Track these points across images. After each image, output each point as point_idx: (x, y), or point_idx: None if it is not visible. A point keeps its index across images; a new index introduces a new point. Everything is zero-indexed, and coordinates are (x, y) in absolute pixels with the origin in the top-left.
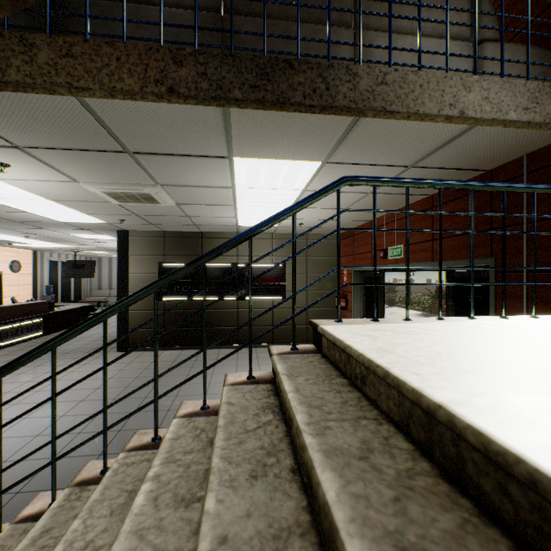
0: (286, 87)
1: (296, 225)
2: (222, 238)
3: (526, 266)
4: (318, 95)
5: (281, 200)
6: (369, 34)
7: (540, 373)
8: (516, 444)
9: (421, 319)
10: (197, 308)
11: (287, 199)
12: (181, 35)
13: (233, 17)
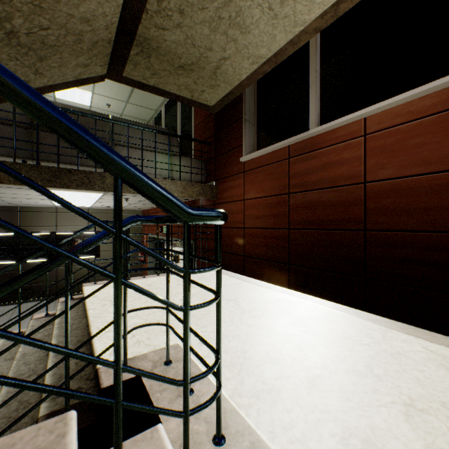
0: (68, 181)
1: (105, 206)
2: (41, 211)
3: (201, 246)
4: (85, 185)
5: (86, 200)
6: (119, 147)
7: (130, 297)
8: (91, 314)
9: (136, 278)
10: (15, 270)
11: (90, 200)
12: (4, 139)
13: (40, 133)
